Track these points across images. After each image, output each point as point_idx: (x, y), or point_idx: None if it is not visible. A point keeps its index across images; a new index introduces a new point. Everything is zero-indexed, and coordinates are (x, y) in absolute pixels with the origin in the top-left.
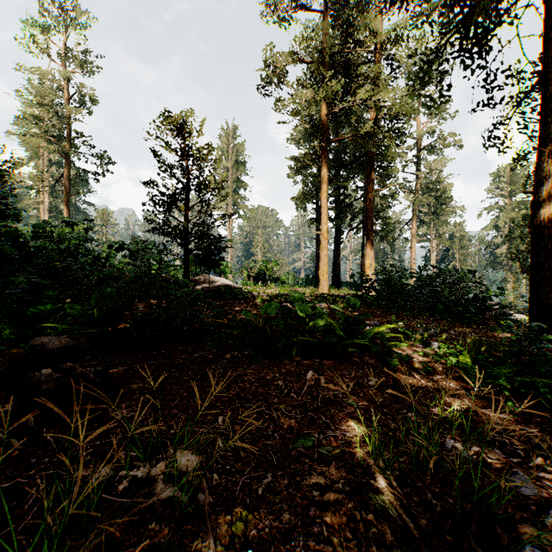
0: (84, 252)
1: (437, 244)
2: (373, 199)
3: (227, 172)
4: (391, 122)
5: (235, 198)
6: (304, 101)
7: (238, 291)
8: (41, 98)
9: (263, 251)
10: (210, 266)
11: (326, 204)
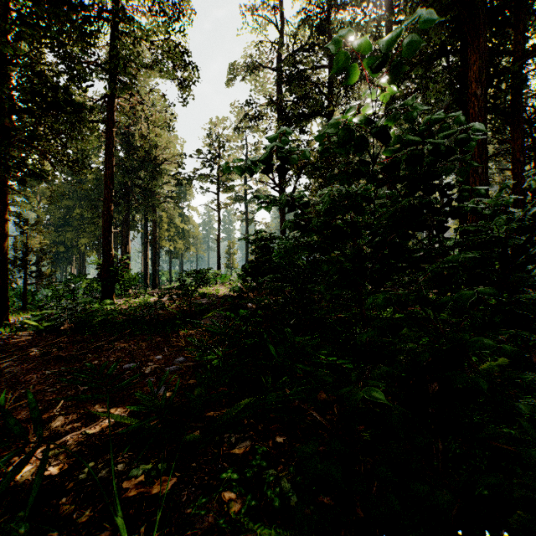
0: None
1: None
2: None
3: None
4: None
5: None
6: None
7: None
8: None
9: None
10: None
11: None
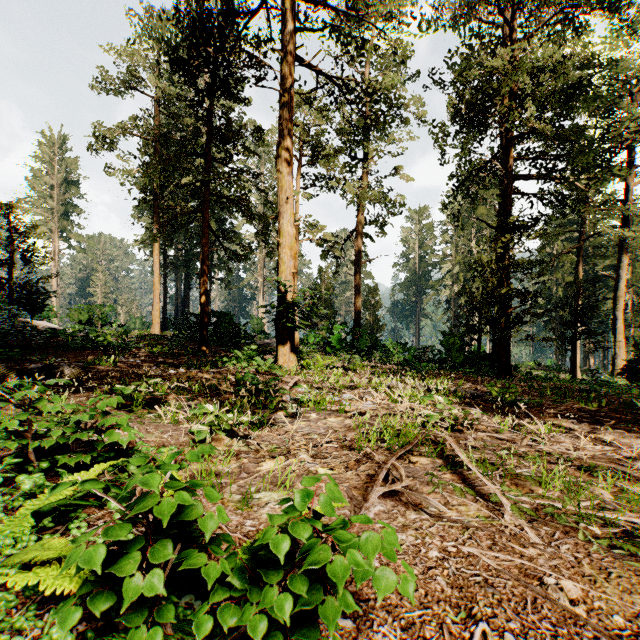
0: None
1: None
2: None
3: (51, 191)
4: None
5: (63, 225)
6: (133, 175)
7: (62, 331)
8: None
9: (105, 291)
10: (33, 312)
11: (158, 260)
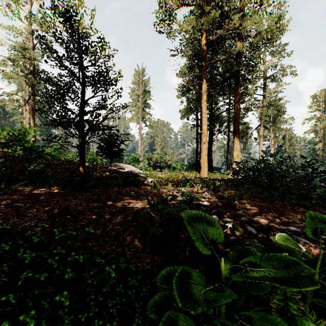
0: (30, 146)
1: (275, 142)
2: (239, 107)
3: (138, 98)
4: (253, 50)
5: (143, 114)
6: (189, 29)
7: (132, 178)
8: (24, 53)
9: (161, 147)
10: (111, 156)
11: (206, 110)
